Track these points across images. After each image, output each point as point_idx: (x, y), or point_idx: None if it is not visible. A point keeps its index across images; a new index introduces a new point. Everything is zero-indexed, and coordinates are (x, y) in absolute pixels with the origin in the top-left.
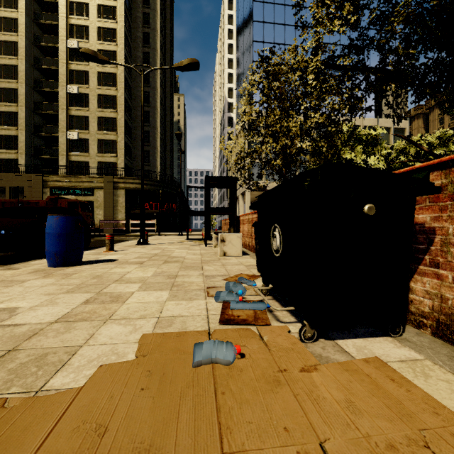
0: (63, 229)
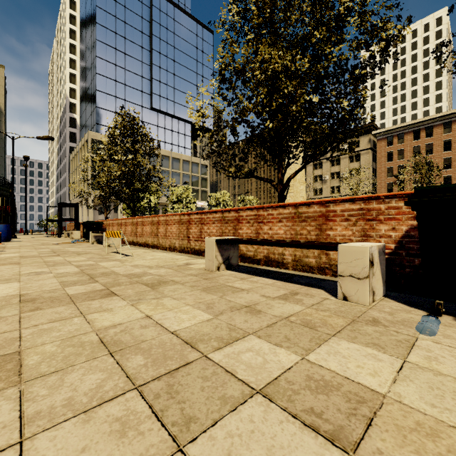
0: (6, 229)
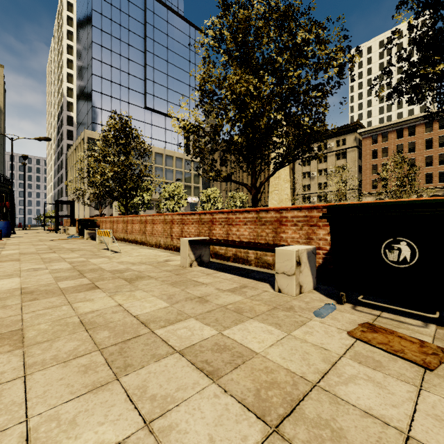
0: (6, 226)
